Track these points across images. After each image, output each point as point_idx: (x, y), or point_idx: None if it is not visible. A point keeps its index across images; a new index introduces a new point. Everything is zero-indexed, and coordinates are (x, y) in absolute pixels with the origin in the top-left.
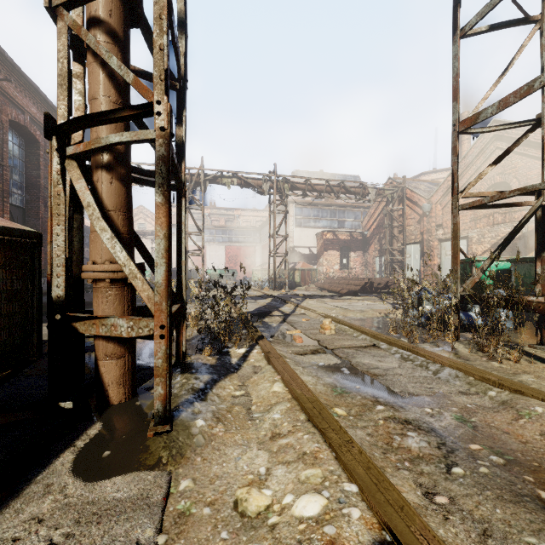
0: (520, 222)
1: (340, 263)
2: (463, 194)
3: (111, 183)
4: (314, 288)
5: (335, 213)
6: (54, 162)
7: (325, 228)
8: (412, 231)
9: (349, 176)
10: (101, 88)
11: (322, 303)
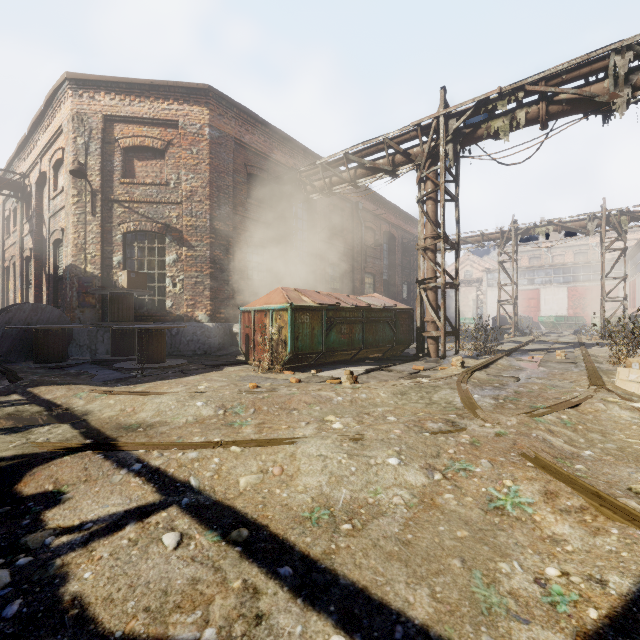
0: None
1: None
2: None
3: (431, 294)
4: None
5: None
6: (418, 290)
7: None
8: None
9: None
10: (429, 267)
11: None
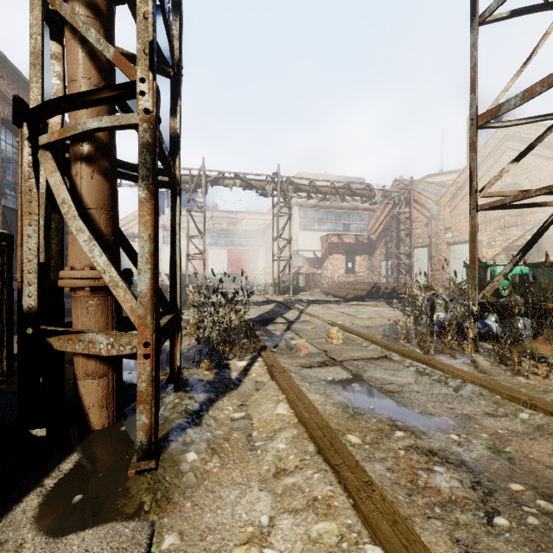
0: (545, 224)
1: (345, 267)
2: (482, 193)
3: (91, 177)
4: (319, 293)
5: (340, 216)
6: (25, 152)
7: (330, 231)
8: (420, 234)
9: (354, 178)
10: (80, 68)
11: (327, 309)
